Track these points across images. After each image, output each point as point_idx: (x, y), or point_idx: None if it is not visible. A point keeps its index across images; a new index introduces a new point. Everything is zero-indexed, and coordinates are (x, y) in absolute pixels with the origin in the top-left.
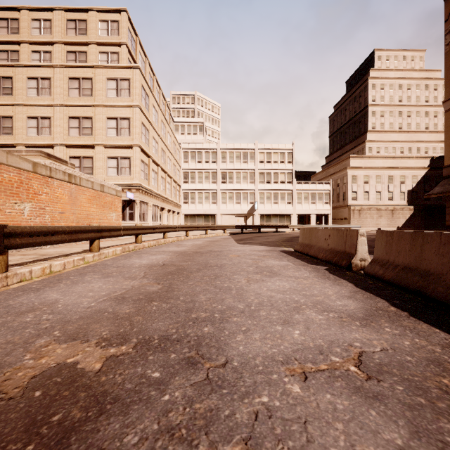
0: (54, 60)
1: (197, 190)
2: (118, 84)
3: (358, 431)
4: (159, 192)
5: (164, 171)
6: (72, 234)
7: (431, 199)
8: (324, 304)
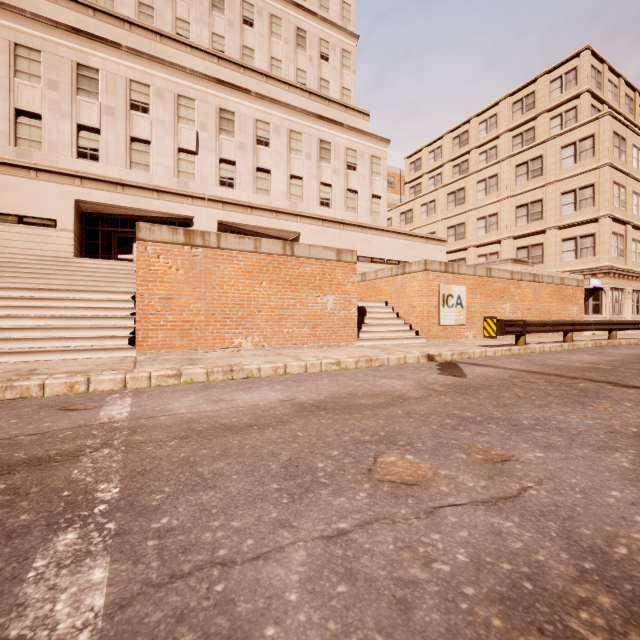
0: (499, 153)
1: None
2: (576, 148)
3: None
4: None
5: None
6: (553, 326)
7: None
8: None
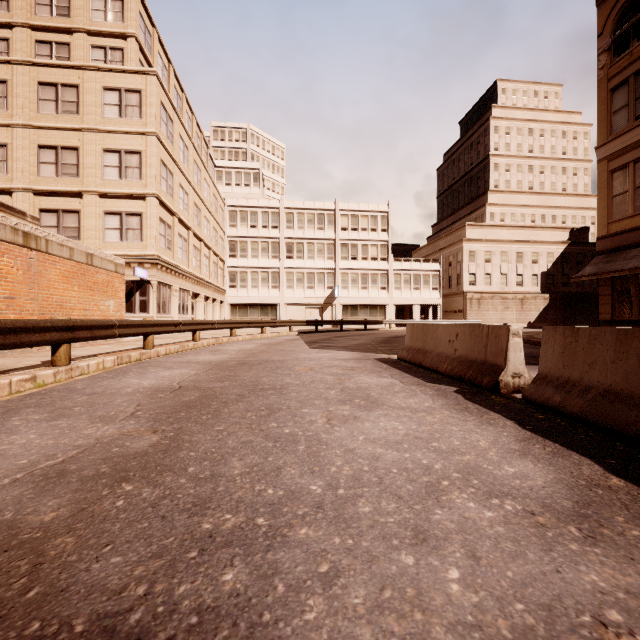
0: (14, 54)
1: (251, 268)
2: (122, 98)
3: None
4: (190, 269)
5: (198, 237)
6: (6, 335)
7: (571, 285)
8: (482, 473)
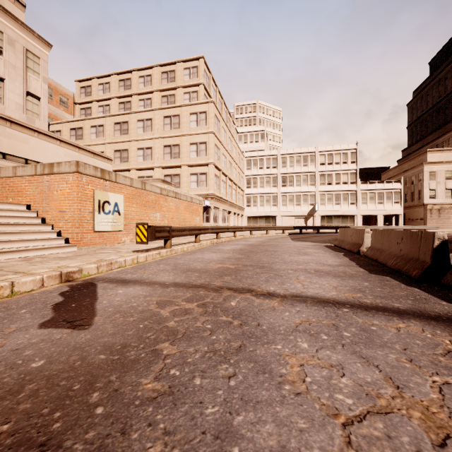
0: (153, 104)
1: (259, 194)
2: (198, 117)
3: (302, 275)
4: (227, 198)
5: (230, 180)
6: (189, 231)
7: None
8: (322, 263)
